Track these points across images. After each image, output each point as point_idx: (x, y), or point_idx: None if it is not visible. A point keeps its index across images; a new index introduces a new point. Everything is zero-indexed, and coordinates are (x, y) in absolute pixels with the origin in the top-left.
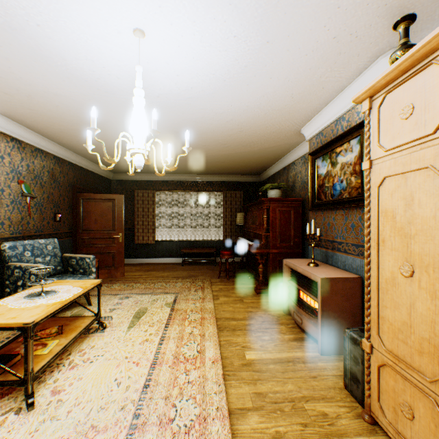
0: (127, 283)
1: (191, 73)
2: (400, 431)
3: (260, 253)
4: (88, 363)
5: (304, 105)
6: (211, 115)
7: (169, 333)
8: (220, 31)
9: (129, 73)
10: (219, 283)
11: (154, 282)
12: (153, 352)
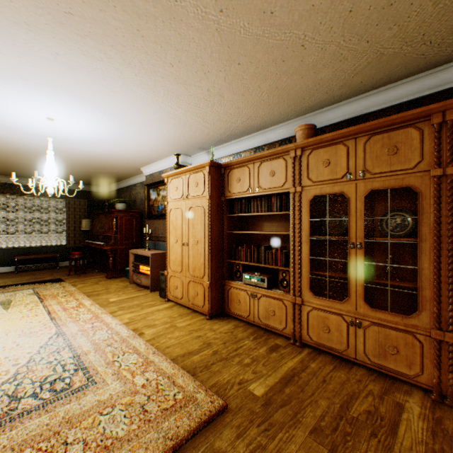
0: None
1: (75, 135)
2: (175, 295)
3: (111, 249)
4: None
5: (143, 160)
6: (78, 151)
7: (48, 304)
8: (102, 131)
9: (25, 125)
10: (72, 278)
11: None
12: (44, 311)
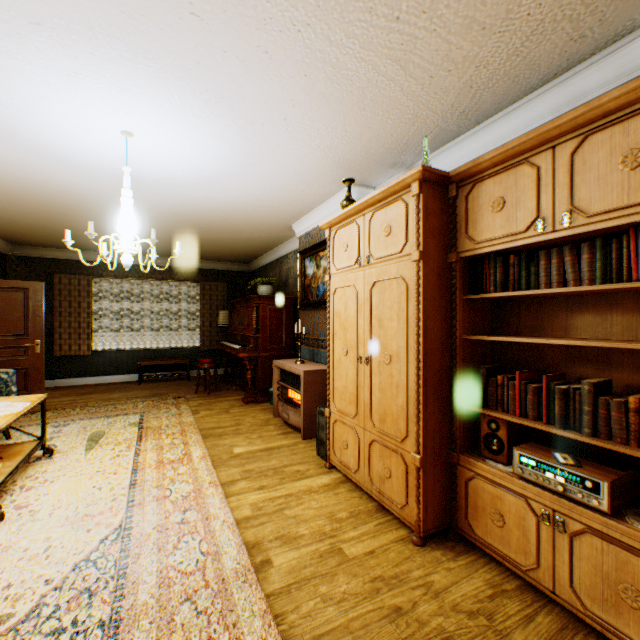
0: (57, 411)
1: (177, 167)
2: (343, 461)
3: (249, 357)
4: (49, 483)
5: (292, 208)
6: (194, 201)
7: (144, 447)
8: (212, 149)
9: (101, 155)
10: (198, 398)
11: (102, 406)
12: (130, 463)
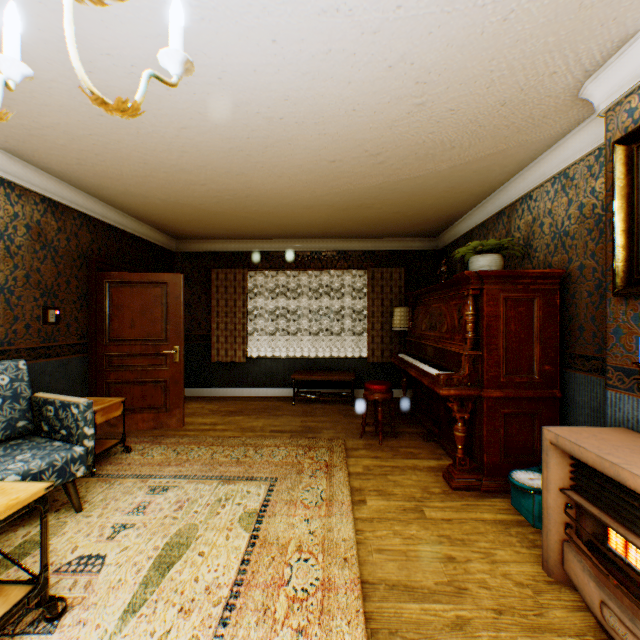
0: (183, 445)
1: None
2: None
3: (458, 396)
4: None
5: None
6: (349, 41)
7: None
8: None
9: None
10: (362, 452)
11: (233, 445)
12: None
